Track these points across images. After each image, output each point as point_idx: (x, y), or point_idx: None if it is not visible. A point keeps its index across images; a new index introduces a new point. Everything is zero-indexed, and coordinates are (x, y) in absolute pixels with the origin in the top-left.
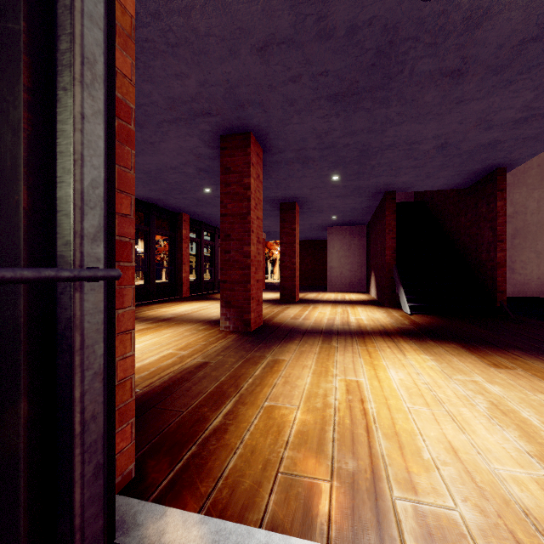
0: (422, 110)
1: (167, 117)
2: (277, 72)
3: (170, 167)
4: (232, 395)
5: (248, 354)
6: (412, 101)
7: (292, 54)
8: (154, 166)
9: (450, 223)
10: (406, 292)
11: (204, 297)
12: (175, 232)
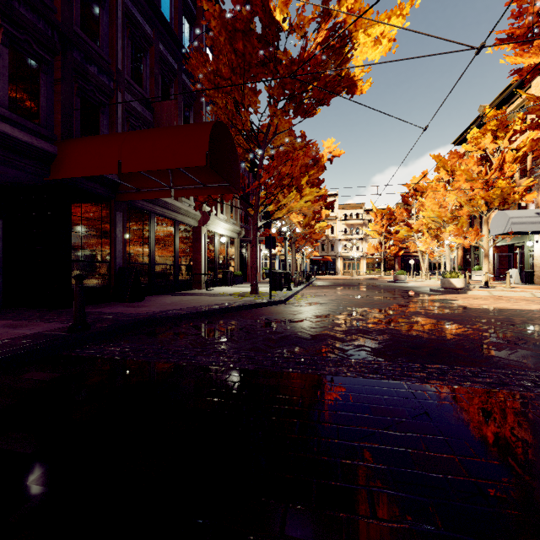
0: None
1: None
2: None
3: None
4: None
5: None
6: None
7: None
8: None
9: None
10: None
11: None
12: None
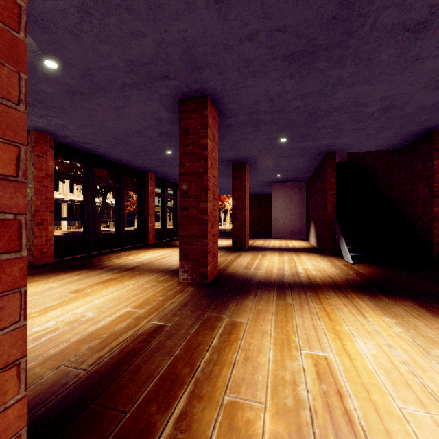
0: (374, 71)
1: (127, 81)
2: (234, 29)
3: (135, 131)
4: (186, 381)
5: (205, 314)
6: (367, 60)
7: (251, 6)
8: (120, 130)
9: (383, 180)
10: (347, 243)
11: (167, 243)
12: (142, 188)
